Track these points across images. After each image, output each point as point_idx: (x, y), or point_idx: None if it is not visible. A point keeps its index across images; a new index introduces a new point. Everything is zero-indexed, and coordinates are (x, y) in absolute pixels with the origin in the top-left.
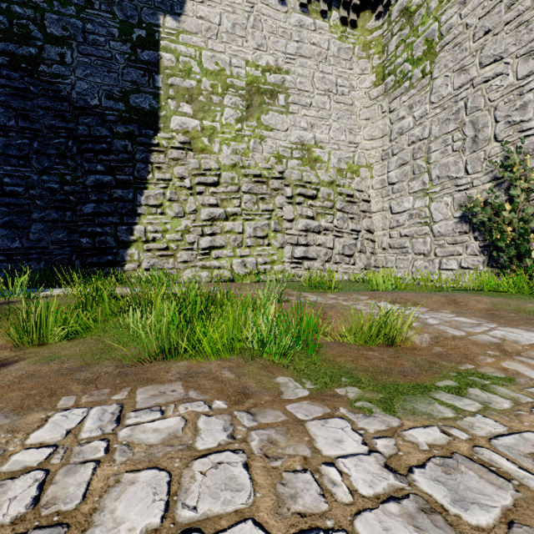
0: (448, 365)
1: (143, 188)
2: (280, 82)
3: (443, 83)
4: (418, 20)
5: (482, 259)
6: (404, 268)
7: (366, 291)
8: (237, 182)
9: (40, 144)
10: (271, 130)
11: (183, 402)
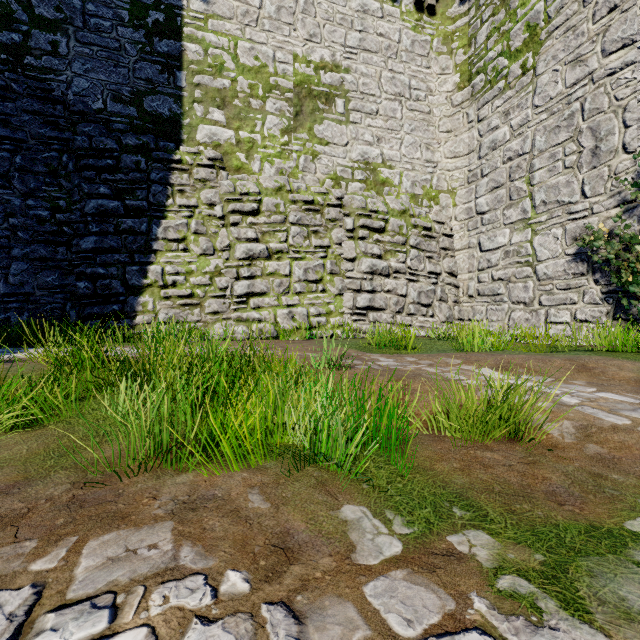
0: (626, 481)
1: (161, 217)
2: (338, 82)
3: (551, 80)
4: (516, 0)
5: (606, 310)
6: (497, 321)
7: (456, 352)
8: (283, 210)
9: (24, 159)
10: (327, 144)
11: (164, 580)
